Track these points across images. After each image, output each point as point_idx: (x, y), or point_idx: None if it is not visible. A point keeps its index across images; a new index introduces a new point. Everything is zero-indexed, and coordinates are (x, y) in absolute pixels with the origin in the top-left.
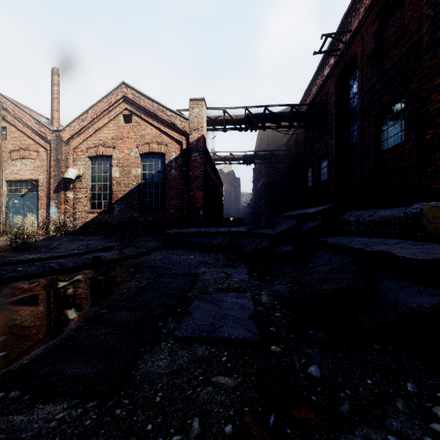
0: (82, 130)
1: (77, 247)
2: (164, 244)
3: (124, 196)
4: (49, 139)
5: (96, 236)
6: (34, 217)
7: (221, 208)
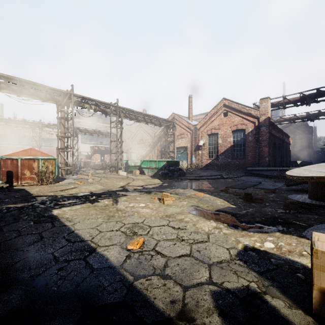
0: (205, 123)
1: (207, 174)
2: (246, 174)
3: (223, 152)
4: (192, 129)
5: (212, 170)
6: (186, 162)
7: (288, 154)
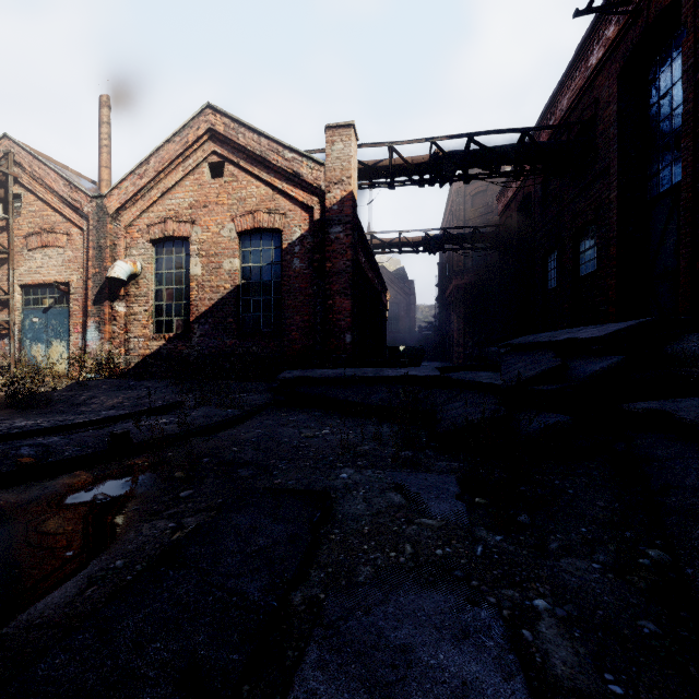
0: (140, 195)
1: (120, 402)
2: (275, 400)
3: (209, 310)
4: (86, 212)
5: (160, 382)
6: (64, 347)
7: (384, 331)
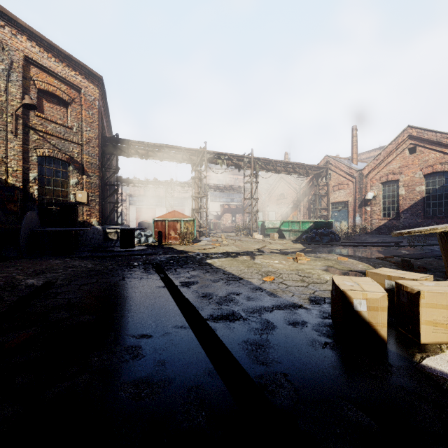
0: (376, 166)
1: (377, 240)
2: None
3: (408, 208)
4: (355, 176)
5: (387, 235)
6: (345, 223)
7: None
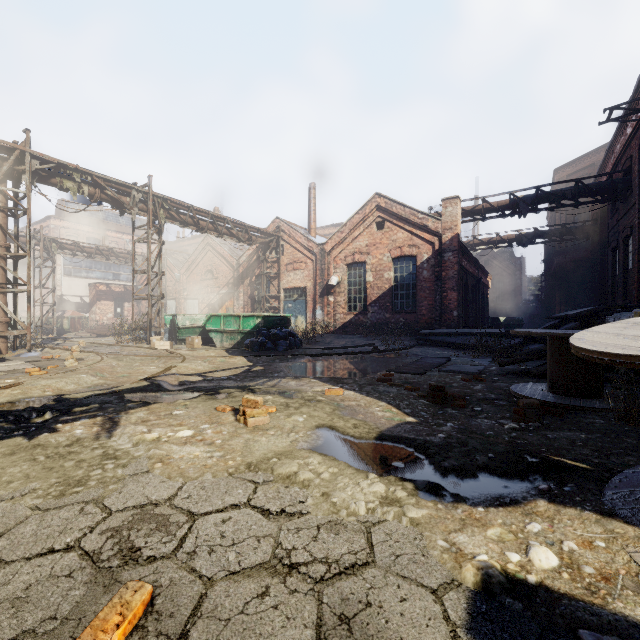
0: (341, 242)
1: (345, 343)
2: (419, 343)
3: (377, 299)
4: (315, 252)
5: (355, 335)
6: (303, 318)
7: (486, 305)
